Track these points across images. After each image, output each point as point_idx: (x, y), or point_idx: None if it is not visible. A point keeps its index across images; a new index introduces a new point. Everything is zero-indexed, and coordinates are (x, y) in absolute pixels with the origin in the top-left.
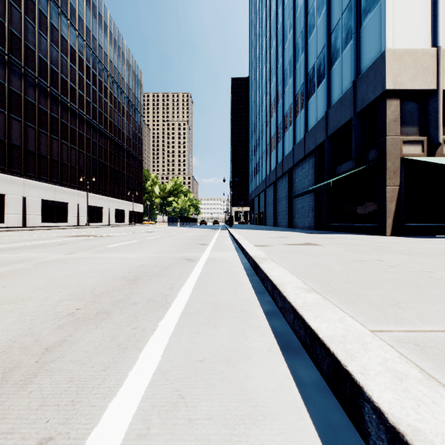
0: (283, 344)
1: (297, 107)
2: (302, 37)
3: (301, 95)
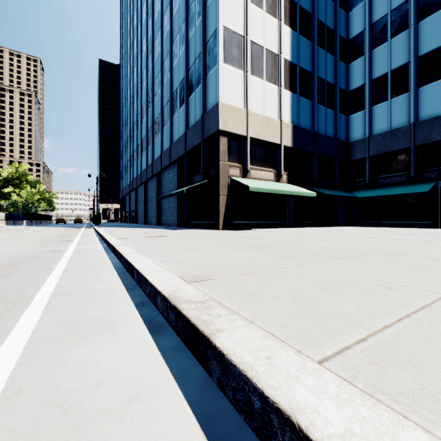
0: (149, 326)
1: (164, 118)
2: (168, 59)
3: (168, 109)
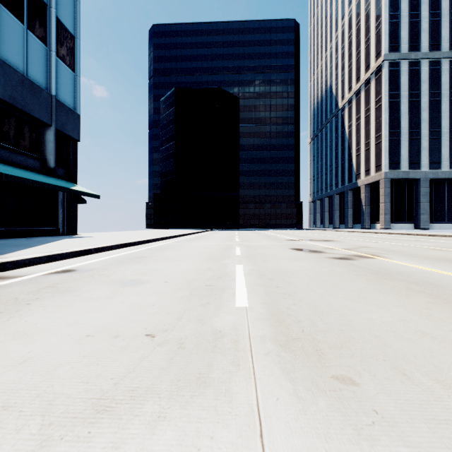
0: None
1: None
2: None
3: None
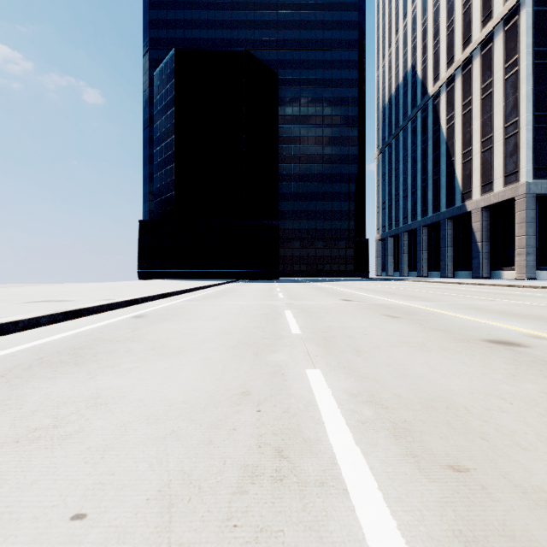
0: None
1: None
2: None
3: None
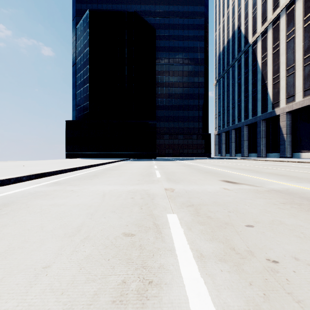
0: None
1: None
2: None
3: None
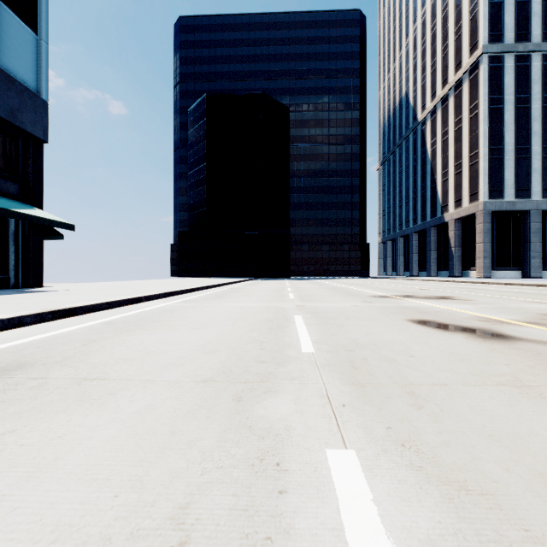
0: None
1: None
2: None
3: None
